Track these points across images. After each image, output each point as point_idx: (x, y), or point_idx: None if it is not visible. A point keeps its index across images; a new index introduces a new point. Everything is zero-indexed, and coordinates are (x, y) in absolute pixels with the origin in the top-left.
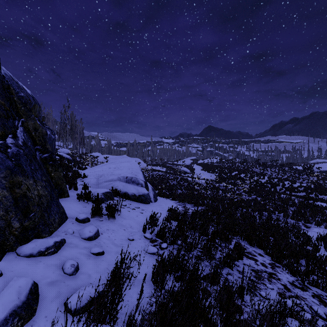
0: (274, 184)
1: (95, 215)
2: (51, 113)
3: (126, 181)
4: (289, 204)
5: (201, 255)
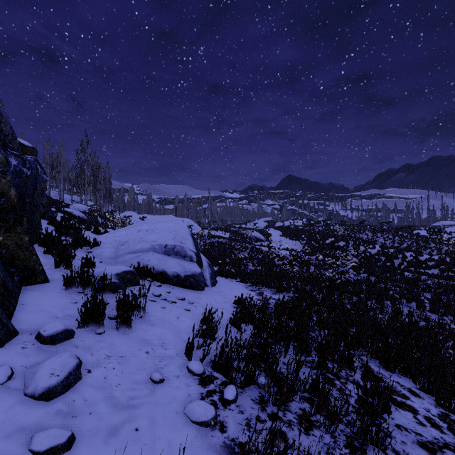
0: (390, 257)
1: (88, 322)
2: (62, 153)
3: (165, 251)
4: (421, 288)
5: (310, 412)
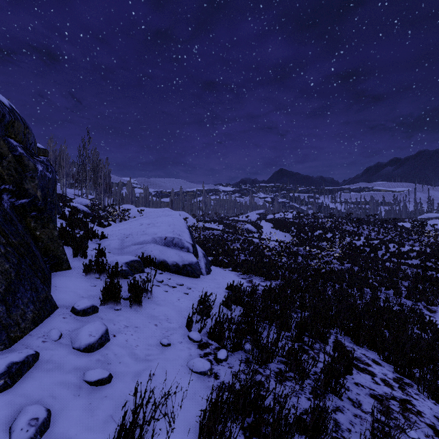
0: (374, 248)
1: (108, 301)
2: (65, 150)
3: (165, 243)
4: (400, 277)
5: (285, 370)
